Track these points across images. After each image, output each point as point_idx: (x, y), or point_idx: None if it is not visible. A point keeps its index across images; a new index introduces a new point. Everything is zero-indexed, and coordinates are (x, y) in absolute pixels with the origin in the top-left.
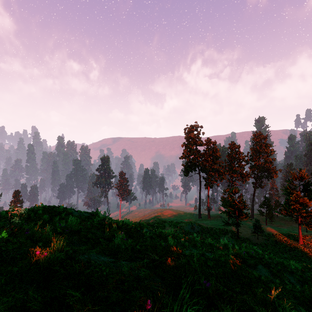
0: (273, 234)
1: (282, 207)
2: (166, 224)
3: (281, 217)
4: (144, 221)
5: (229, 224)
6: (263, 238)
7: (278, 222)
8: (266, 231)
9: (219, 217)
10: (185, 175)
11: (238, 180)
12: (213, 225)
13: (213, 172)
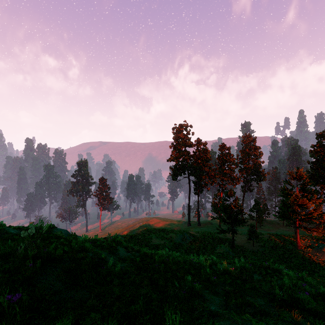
0: (268, 239)
1: (281, 210)
2: (153, 236)
3: (268, 221)
4: (127, 232)
5: (224, 232)
6: (259, 245)
7: (267, 226)
8: (260, 236)
9: (209, 223)
10: (174, 179)
11: (228, 184)
12: (205, 233)
13: (204, 176)
